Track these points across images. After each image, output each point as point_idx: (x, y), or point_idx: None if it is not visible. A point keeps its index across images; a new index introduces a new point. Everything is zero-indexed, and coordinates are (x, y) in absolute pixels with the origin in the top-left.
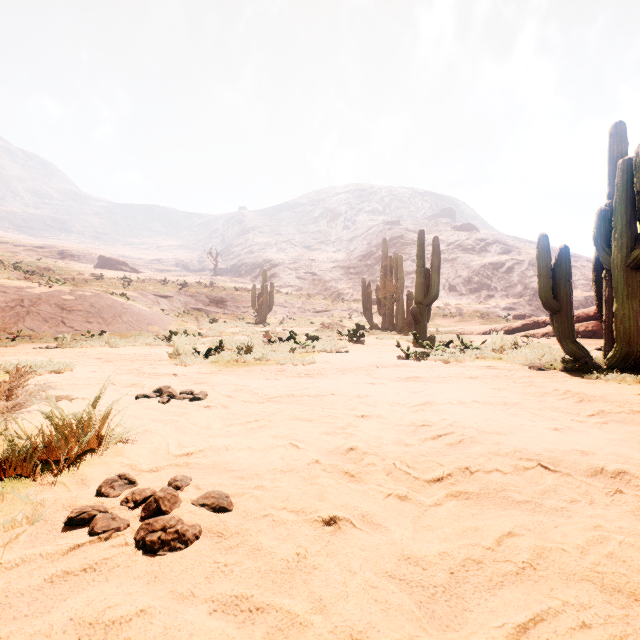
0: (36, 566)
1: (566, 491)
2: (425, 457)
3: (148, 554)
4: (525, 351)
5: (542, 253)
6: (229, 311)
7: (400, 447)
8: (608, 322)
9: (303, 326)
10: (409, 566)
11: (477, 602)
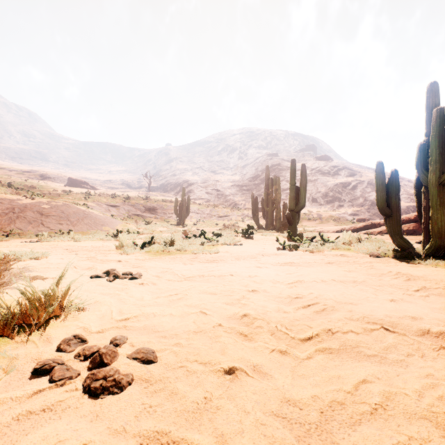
0: (7, 407)
1: (403, 347)
2: (298, 321)
3: (92, 397)
4: (366, 244)
5: (379, 175)
6: (159, 216)
7: (280, 314)
8: (426, 223)
9: (210, 226)
10: (289, 407)
11: (342, 436)
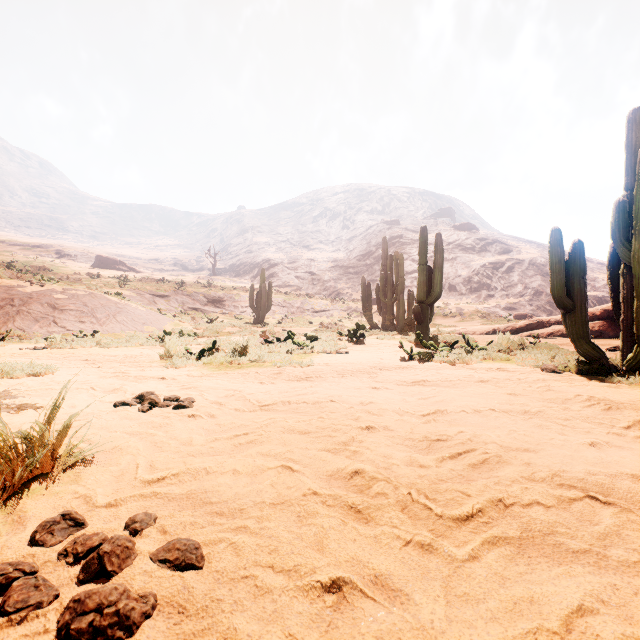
0: None
1: (633, 535)
2: (446, 483)
3: None
4: (533, 352)
5: (555, 248)
6: (227, 311)
7: (414, 469)
8: (626, 321)
9: (302, 326)
10: None
11: None
